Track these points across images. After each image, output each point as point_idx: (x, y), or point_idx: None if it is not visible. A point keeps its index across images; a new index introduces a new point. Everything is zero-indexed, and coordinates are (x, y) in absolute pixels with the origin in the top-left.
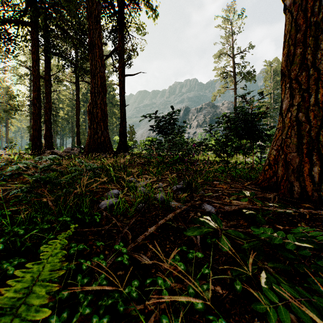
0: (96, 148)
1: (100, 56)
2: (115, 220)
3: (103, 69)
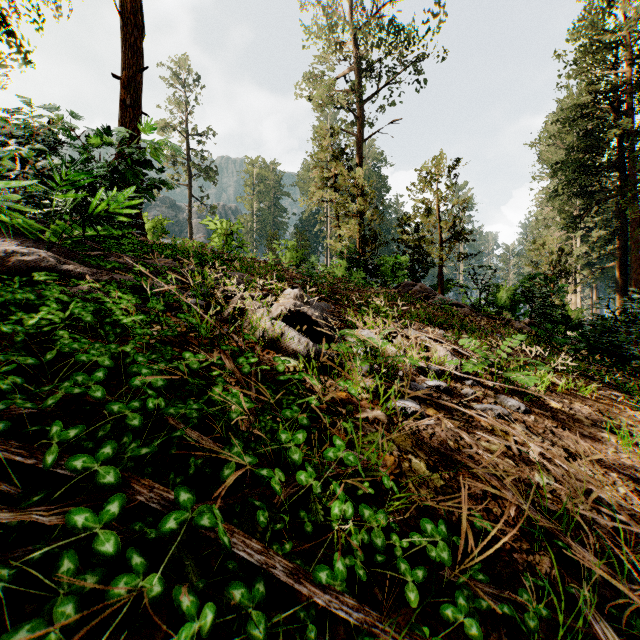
0: None
1: None
2: None
3: None
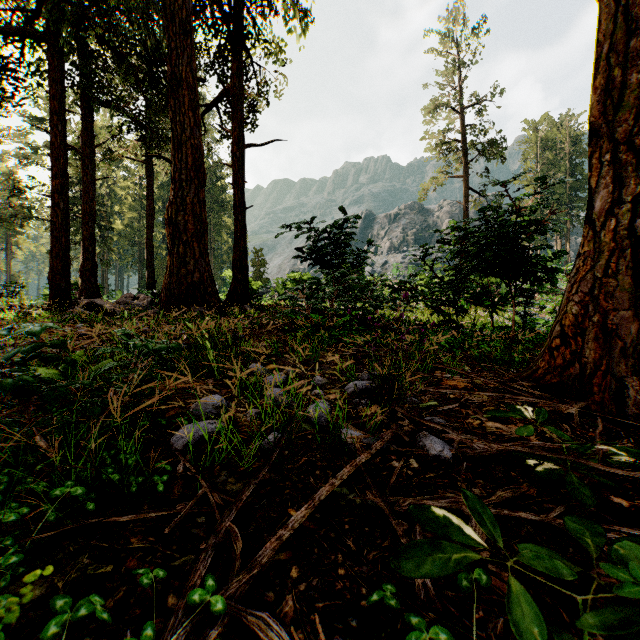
0: (184, 295)
1: (191, 104)
2: (206, 488)
3: (199, 132)
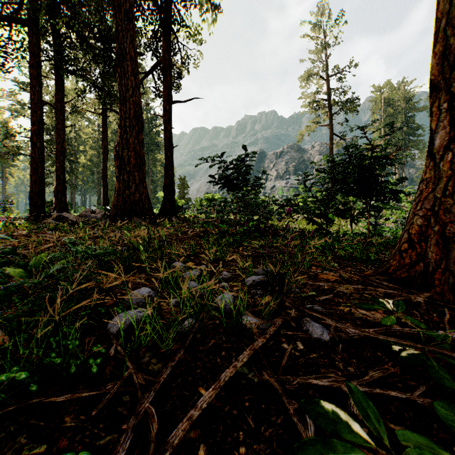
0: (128, 210)
1: (133, 71)
2: (131, 369)
3: (139, 92)
